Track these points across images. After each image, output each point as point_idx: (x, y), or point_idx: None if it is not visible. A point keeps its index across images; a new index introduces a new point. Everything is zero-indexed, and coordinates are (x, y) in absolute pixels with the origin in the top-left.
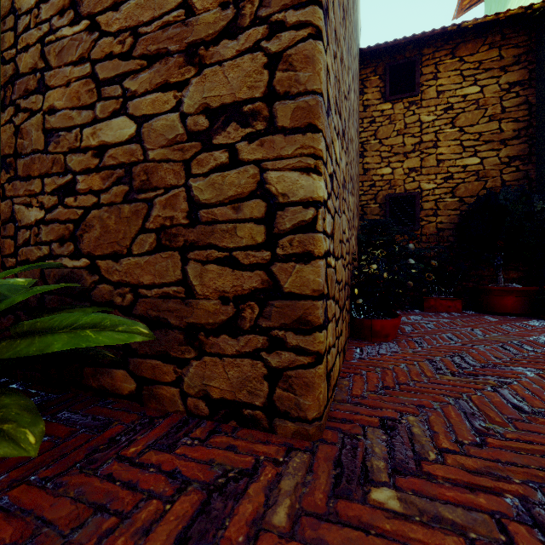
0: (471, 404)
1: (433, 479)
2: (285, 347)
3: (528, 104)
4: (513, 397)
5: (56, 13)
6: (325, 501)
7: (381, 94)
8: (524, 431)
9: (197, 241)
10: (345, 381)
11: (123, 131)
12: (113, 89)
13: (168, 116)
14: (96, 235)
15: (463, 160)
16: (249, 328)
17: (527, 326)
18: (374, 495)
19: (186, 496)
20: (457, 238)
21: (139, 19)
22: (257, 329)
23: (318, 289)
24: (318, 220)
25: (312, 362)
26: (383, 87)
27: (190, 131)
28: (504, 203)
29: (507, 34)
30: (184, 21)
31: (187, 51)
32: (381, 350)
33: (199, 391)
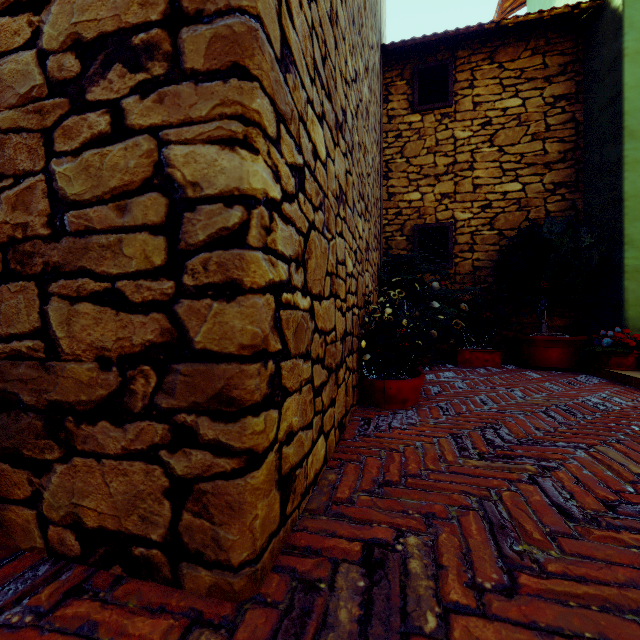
0: (501, 509)
1: None
2: (197, 443)
3: (575, 122)
4: (557, 492)
5: None
6: None
7: (409, 102)
8: (574, 556)
9: (63, 264)
10: (331, 475)
11: None
12: None
13: (19, 55)
14: None
15: (503, 186)
16: (142, 410)
17: (574, 384)
18: None
19: None
20: (496, 278)
21: None
22: (154, 411)
23: (250, 343)
24: (250, 227)
25: (240, 467)
26: (411, 94)
27: (52, 80)
28: (548, 236)
29: (551, 38)
30: None
31: None
32: (395, 421)
33: (66, 515)
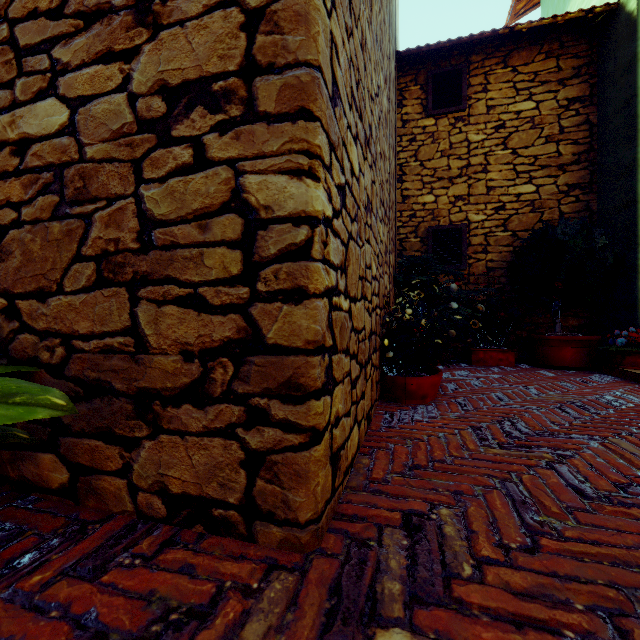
0: (521, 488)
1: (465, 610)
2: (269, 422)
3: (589, 124)
4: (573, 476)
5: None
6: None
7: (423, 107)
8: (588, 525)
9: (150, 273)
10: (365, 459)
11: (52, 119)
12: (39, 61)
13: (112, 97)
14: (16, 265)
15: (517, 188)
16: (221, 394)
17: (588, 382)
18: None
19: None
20: (510, 278)
21: None
22: (231, 396)
23: (314, 339)
24: (314, 243)
25: (306, 442)
26: (425, 99)
27: (141, 119)
28: (562, 238)
29: (565, 42)
30: None
31: (138, 6)
32: (417, 415)
33: (154, 483)
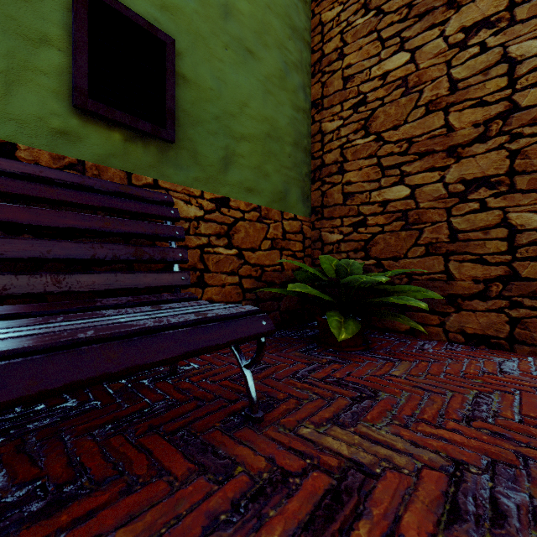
0: None
1: None
2: (522, 307)
3: None
4: None
5: (351, 132)
6: None
7: None
8: None
9: (455, 250)
10: None
11: (401, 193)
12: (393, 171)
13: (434, 184)
14: (381, 247)
15: None
16: (495, 296)
17: None
18: None
19: (487, 361)
20: None
21: (412, 134)
22: (501, 297)
23: None
24: None
25: None
26: None
27: (450, 192)
28: None
29: None
30: (446, 134)
31: (448, 150)
32: None
33: (457, 329)
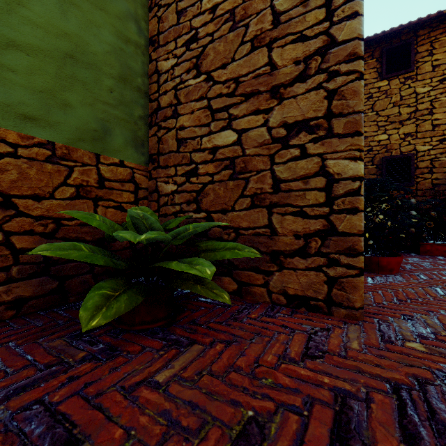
0: None
1: (445, 342)
2: (339, 264)
3: None
4: None
5: (184, 72)
6: (378, 343)
7: (378, 73)
8: None
9: (278, 202)
10: (367, 295)
11: (229, 138)
12: (222, 114)
13: (258, 129)
14: (211, 199)
15: None
16: (314, 253)
17: None
18: (407, 344)
19: (297, 334)
20: None
21: (239, 73)
22: (320, 253)
23: (361, 230)
24: (361, 188)
25: (358, 273)
26: (380, 67)
27: (273, 137)
28: None
29: None
30: (269, 73)
31: (272, 91)
32: (389, 279)
33: (280, 290)
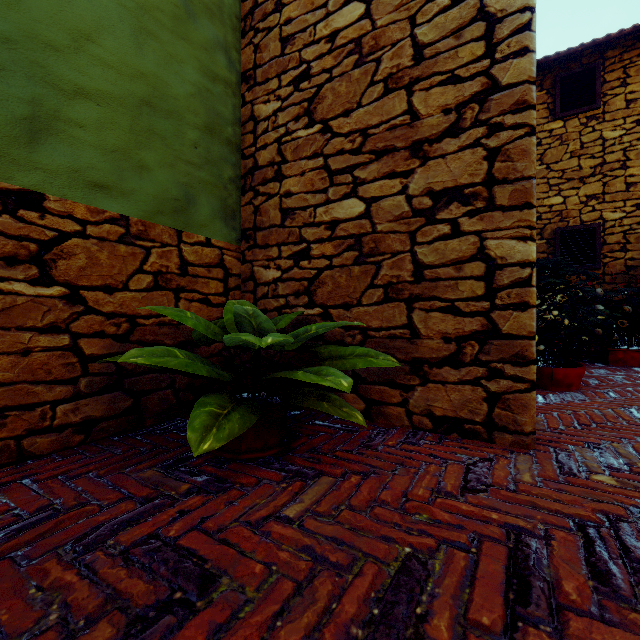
0: None
1: None
2: (503, 376)
3: None
4: None
5: (292, 119)
6: (556, 476)
7: (549, 111)
8: None
9: (421, 294)
10: (538, 418)
11: (353, 210)
12: (344, 177)
13: (394, 197)
14: (328, 290)
15: None
16: (470, 361)
17: None
18: (594, 477)
19: (451, 465)
20: None
21: (367, 123)
22: (477, 362)
23: (532, 331)
24: (532, 277)
25: (528, 388)
26: (552, 103)
27: (415, 209)
28: None
29: None
30: (409, 124)
31: (412, 147)
32: (566, 398)
33: (423, 410)
